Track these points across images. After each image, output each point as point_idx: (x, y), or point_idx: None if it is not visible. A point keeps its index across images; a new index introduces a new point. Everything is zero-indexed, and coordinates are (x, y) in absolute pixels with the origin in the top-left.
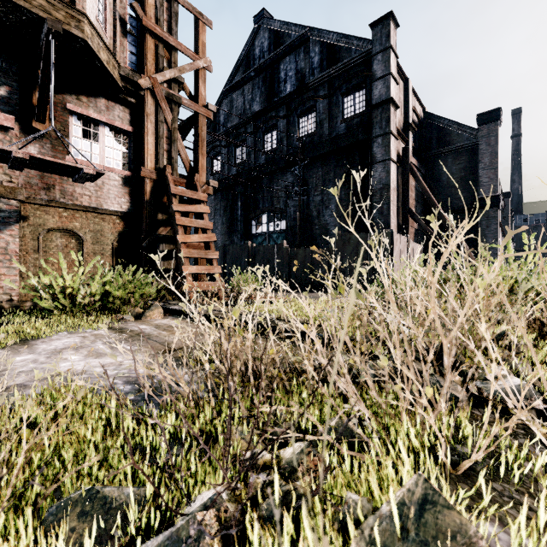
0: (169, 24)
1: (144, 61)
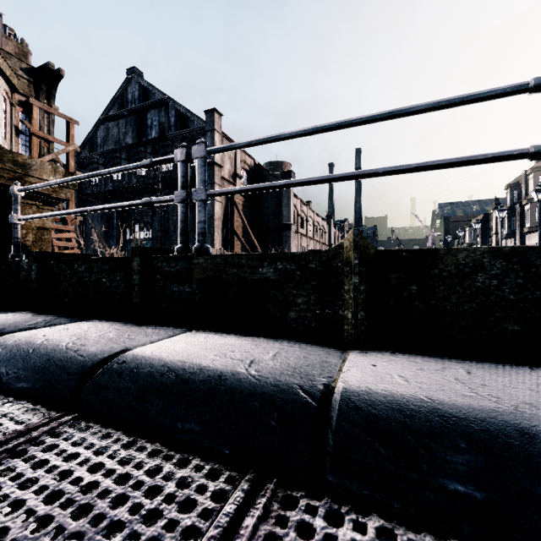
0: (48, 127)
1: (32, 152)
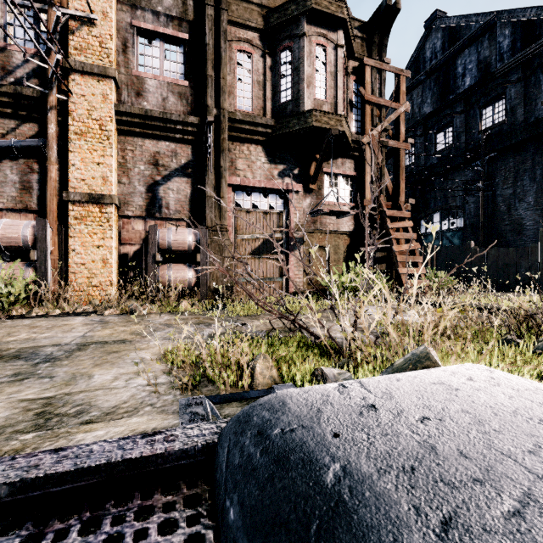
0: (379, 89)
1: (364, 125)
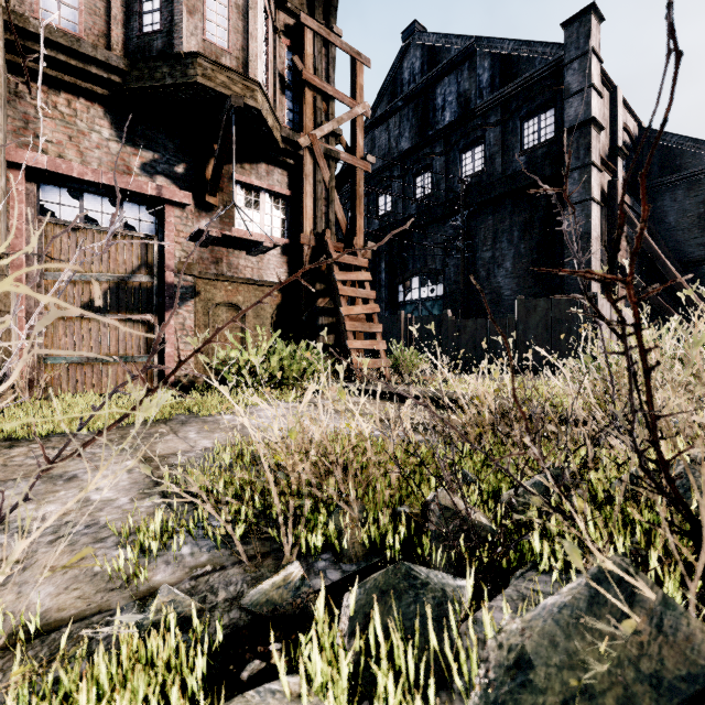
0: (326, 71)
1: (303, 118)
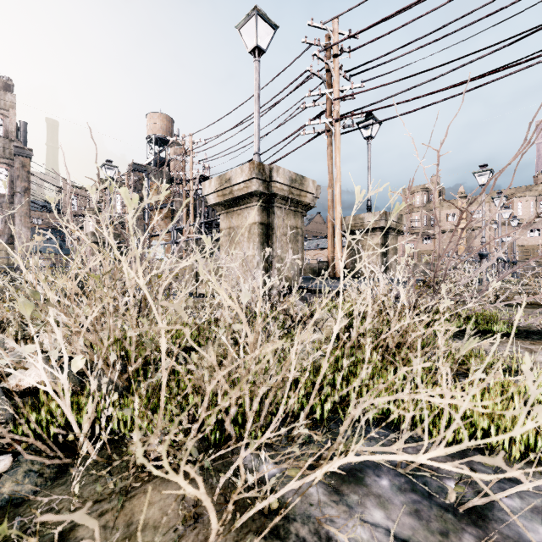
0: None
1: None
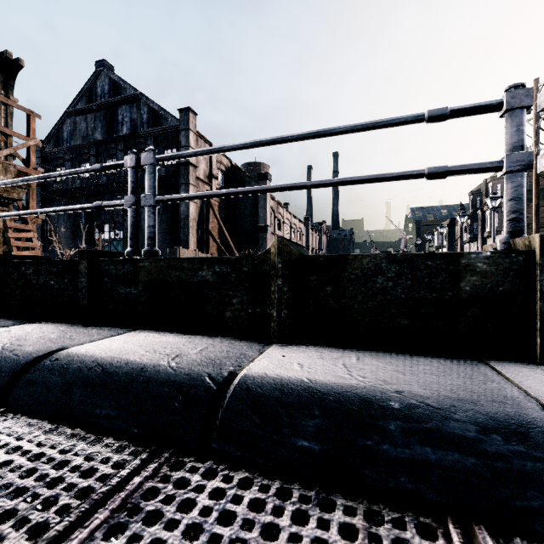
0: (6, 119)
1: None
